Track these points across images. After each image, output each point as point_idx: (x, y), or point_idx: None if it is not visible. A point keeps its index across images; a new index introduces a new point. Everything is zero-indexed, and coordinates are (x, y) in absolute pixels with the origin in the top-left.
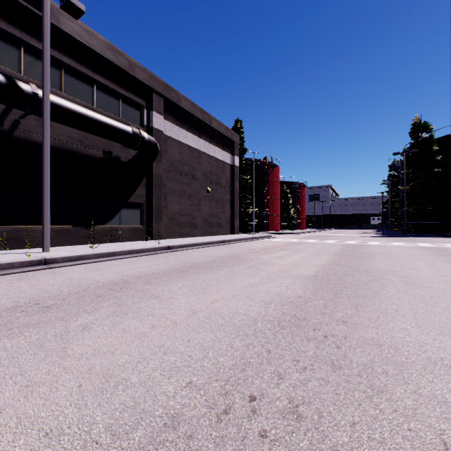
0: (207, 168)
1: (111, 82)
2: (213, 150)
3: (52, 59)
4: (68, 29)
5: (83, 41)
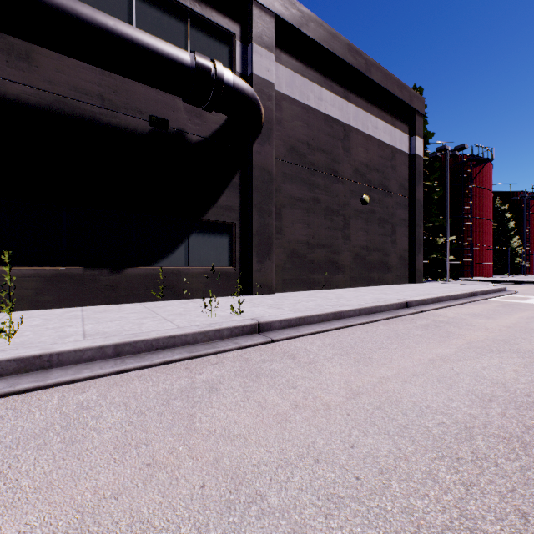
0: (362, 159)
1: None
2: (374, 125)
3: None
4: None
5: None
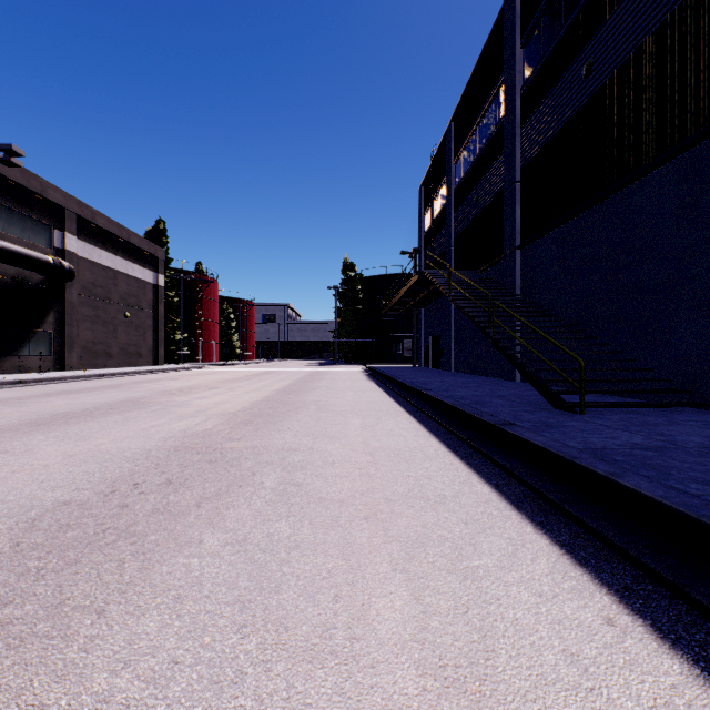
0: (125, 290)
1: (21, 204)
2: (133, 268)
3: None
4: None
5: None
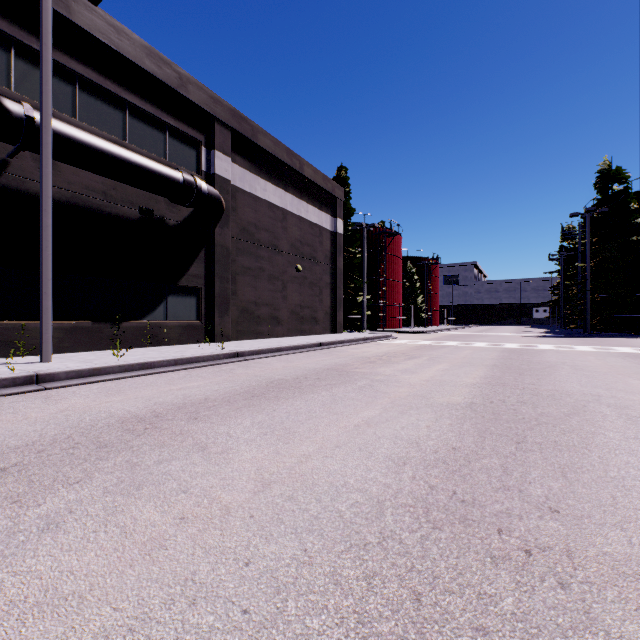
0: (297, 236)
1: (152, 105)
2: (306, 209)
3: (60, 68)
4: (84, 22)
5: (108, 41)
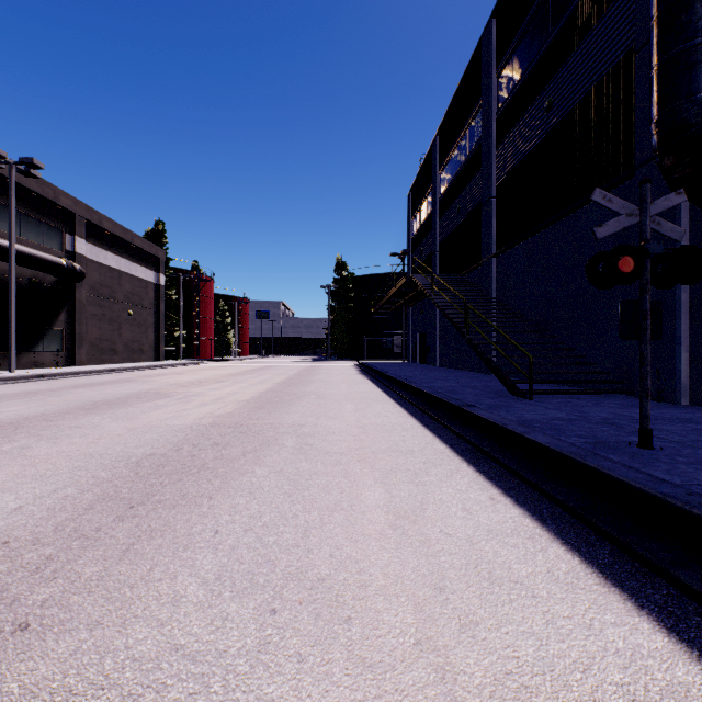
0: (129, 289)
1: (36, 211)
2: (136, 269)
3: None
4: (3, 171)
5: (15, 179)
